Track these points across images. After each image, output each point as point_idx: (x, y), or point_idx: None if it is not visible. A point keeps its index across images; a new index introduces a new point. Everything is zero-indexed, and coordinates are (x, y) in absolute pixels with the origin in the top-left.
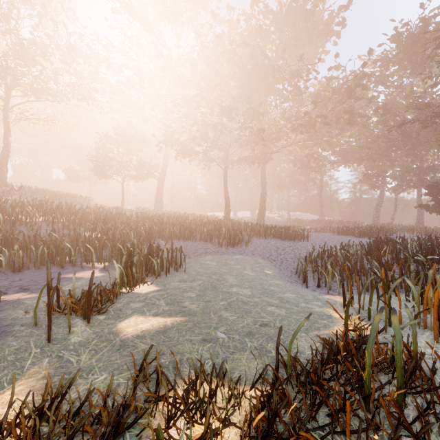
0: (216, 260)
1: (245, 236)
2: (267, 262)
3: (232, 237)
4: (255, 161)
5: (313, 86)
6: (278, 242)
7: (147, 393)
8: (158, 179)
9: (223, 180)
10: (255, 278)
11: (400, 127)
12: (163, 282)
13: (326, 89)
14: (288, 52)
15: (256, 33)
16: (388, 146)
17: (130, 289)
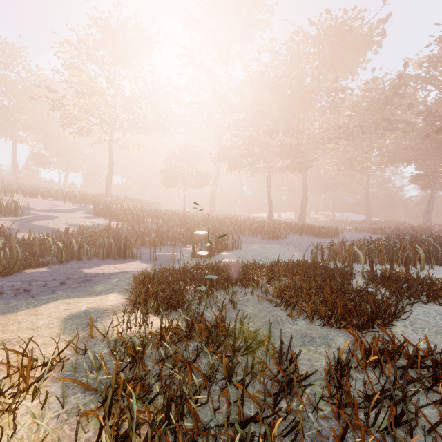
0: (260, 247)
1: (284, 233)
2: (296, 250)
3: (272, 233)
4: (296, 169)
5: (359, 88)
6: (311, 238)
7: (241, 264)
8: (211, 186)
9: (267, 187)
10: (284, 255)
11: (437, 133)
12: (232, 252)
13: (364, 99)
14: (327, 69)
15: (295, 59)
16: (436, 146)
17: (218, 253)
